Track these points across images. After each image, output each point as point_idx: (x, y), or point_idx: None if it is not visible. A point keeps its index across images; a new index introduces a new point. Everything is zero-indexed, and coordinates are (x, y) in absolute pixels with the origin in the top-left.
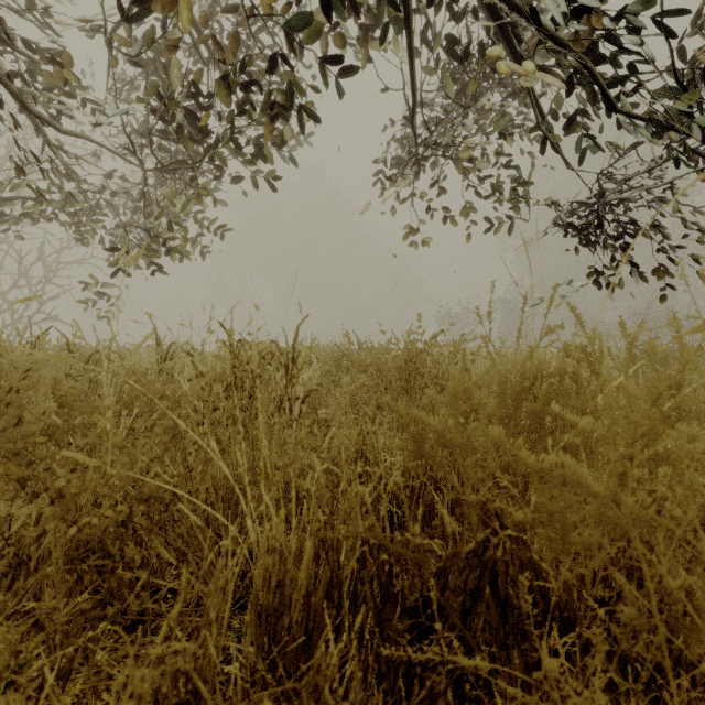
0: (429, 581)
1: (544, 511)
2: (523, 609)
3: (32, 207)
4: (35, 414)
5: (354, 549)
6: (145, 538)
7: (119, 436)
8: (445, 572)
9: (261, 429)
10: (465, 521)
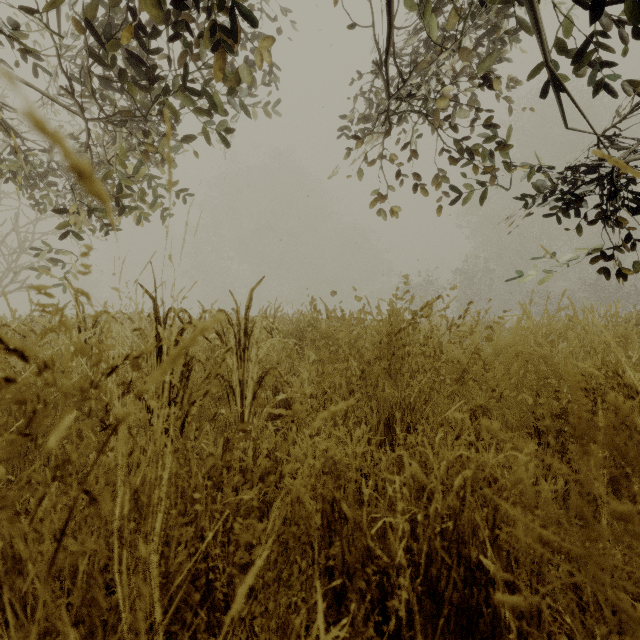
0: None
1: None
2: None
3: None
4: None
5: None
6: None
7: None
8: None
9: None
10: None
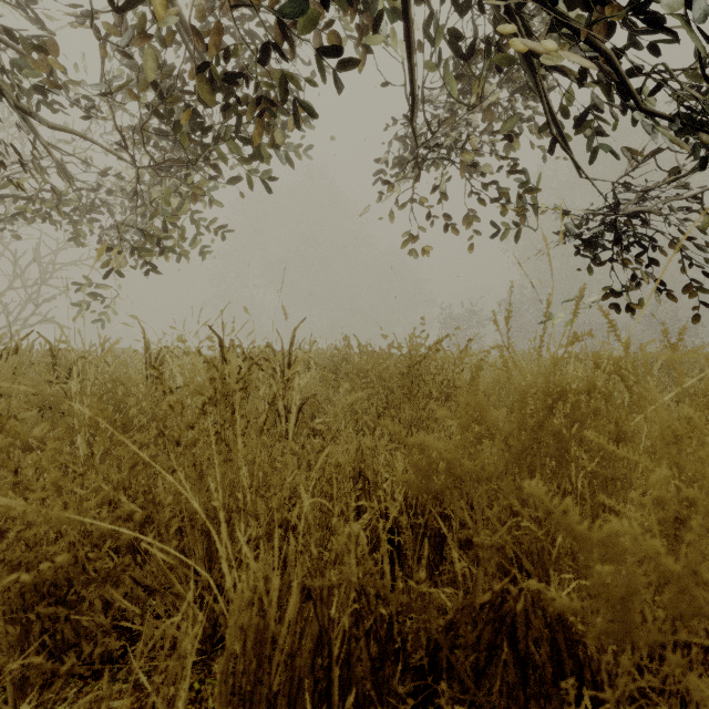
0: (436, 635)
1: (602, 598)
2: (548, 670)
3: (23, 206)
4: (8, 426)
5: (347, 598)
6: None
7: (57, 471)
8: (456, 625)
9: (240, 453)
10: (480, 567)
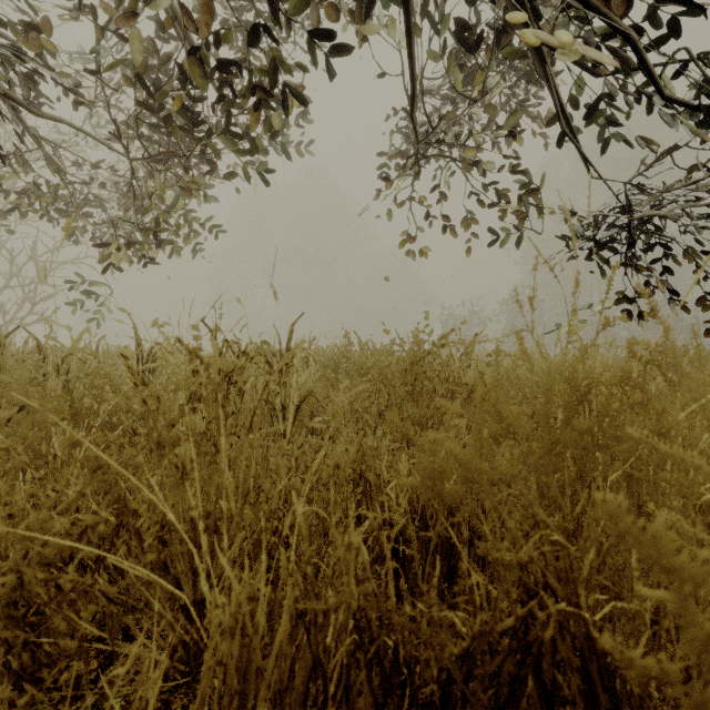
0: (450, 666)
1: (708, 662)
2: (581, 706)
3: (16, 202)
4: None
5: (346, 623)
6: (98, 578)
7: None
8: (473, 655)
9: (224, 454)
10: (501, 587)
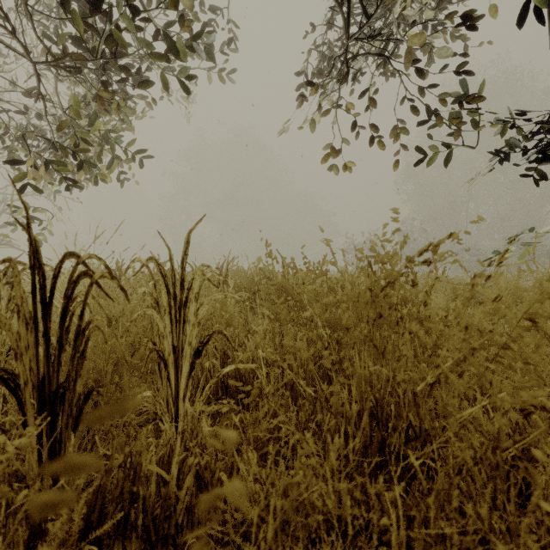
0: None
1: None
2: None
3: None
4: None
5: None
6: None
7: None
8: None
9: None
10: None
